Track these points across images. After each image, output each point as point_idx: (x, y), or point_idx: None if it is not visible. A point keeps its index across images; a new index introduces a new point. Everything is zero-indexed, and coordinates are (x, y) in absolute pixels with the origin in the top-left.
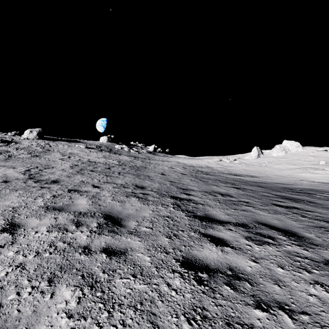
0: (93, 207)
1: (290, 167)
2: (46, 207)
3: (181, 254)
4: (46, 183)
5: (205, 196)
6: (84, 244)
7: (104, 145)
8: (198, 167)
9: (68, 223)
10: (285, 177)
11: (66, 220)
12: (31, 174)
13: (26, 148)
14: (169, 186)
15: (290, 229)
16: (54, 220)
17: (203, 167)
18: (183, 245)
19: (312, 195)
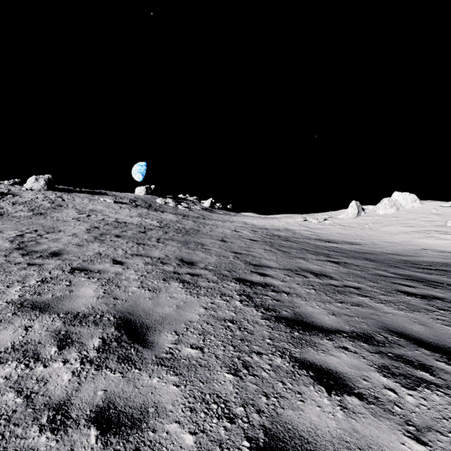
0: (103, 303)
1: (404, 230)
2: (19, 304)
3: (261, 421)
4: (40, 257)
5: (289, 277)
6: (59, 399)
7: (140, 199)
8: (274, 229)
9: (45, 339)
10: (400, 245)
11: (45, 333)
12: (22, 242)
13: (27, 202)
14: (232, 260)
15: (450, 344)
16: (22, 332)
17: (280, 230)
18: (264, 395)
19: (450, 274)
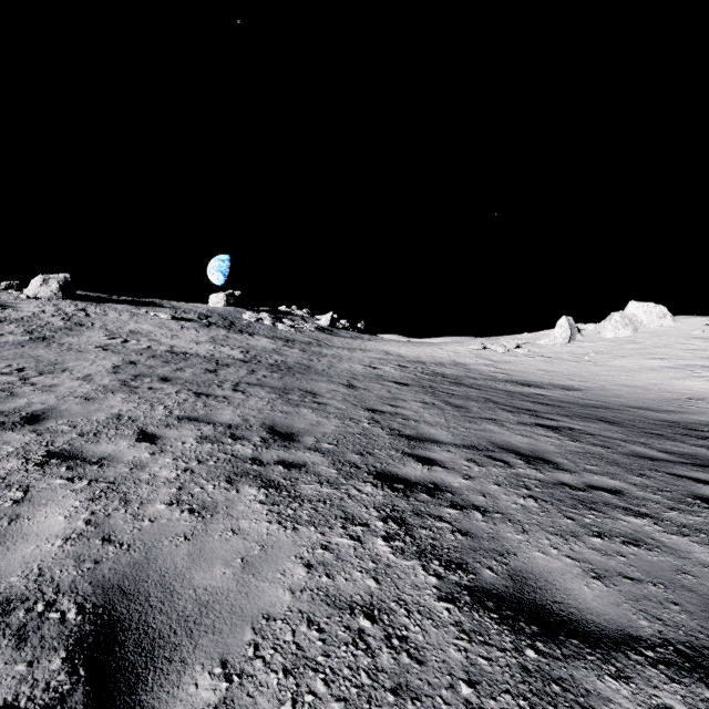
0: (72, 558)
1: (651, 364)
2: None
3: None
4: None
5: (478, 465)
6: None
7: (216, 313)
8: (434, 364)
9: None
10: (648, 390)
11: None
12: None
13: (25, 319)
14: (367, 427)
15: None
16: None
17: (445, 365)
18: None
19: None
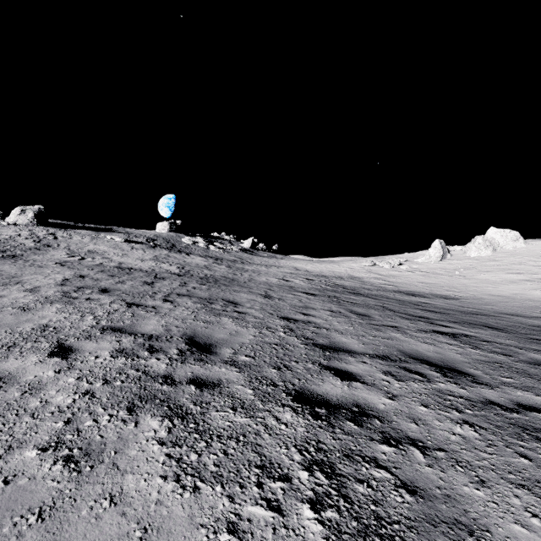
0: None
1: (510, 278)
2: None
3: None
4: None
5: (397, 380)
6: None
7: (161, 237)
8: (334, 277)
9: None
10: (513, 299)
11: None
12: None
13: (2, 241)
14: (283, 336)
15: None
16: None
17: (343, 278)
18: None
19: None
